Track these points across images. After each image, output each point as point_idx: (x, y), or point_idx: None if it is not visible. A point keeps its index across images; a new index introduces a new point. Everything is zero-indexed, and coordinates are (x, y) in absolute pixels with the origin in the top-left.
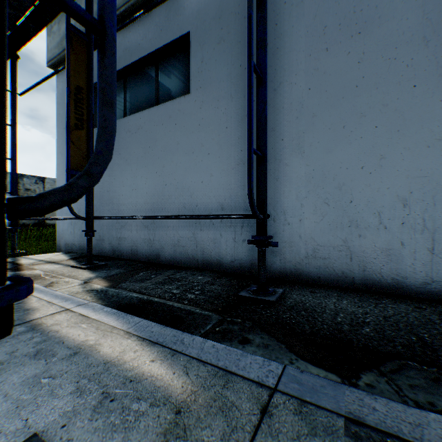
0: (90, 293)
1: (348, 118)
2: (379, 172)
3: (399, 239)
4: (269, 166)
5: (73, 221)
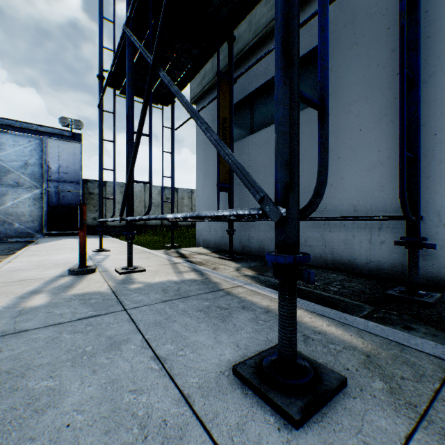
0: (247, 277)
1: None
2: None
3: None
4: None
5: (209, 222)
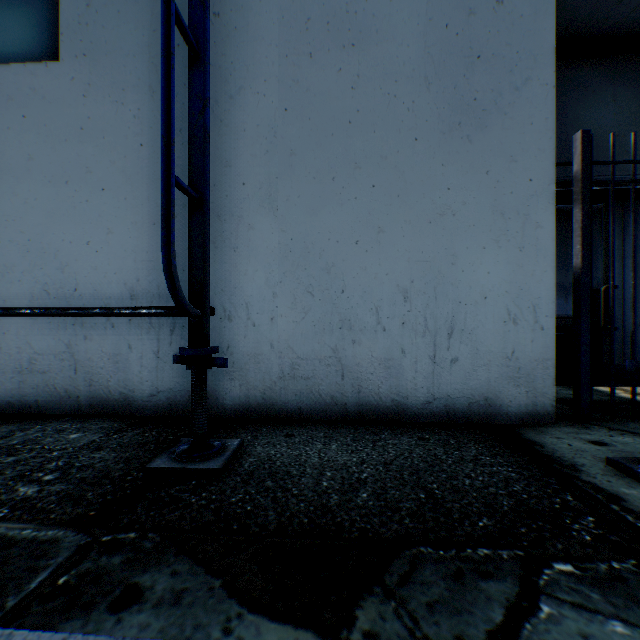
0: None
1: (339, 167)
2: (378, 251)
3: (400, 346)
4: (222, 226)
5: None
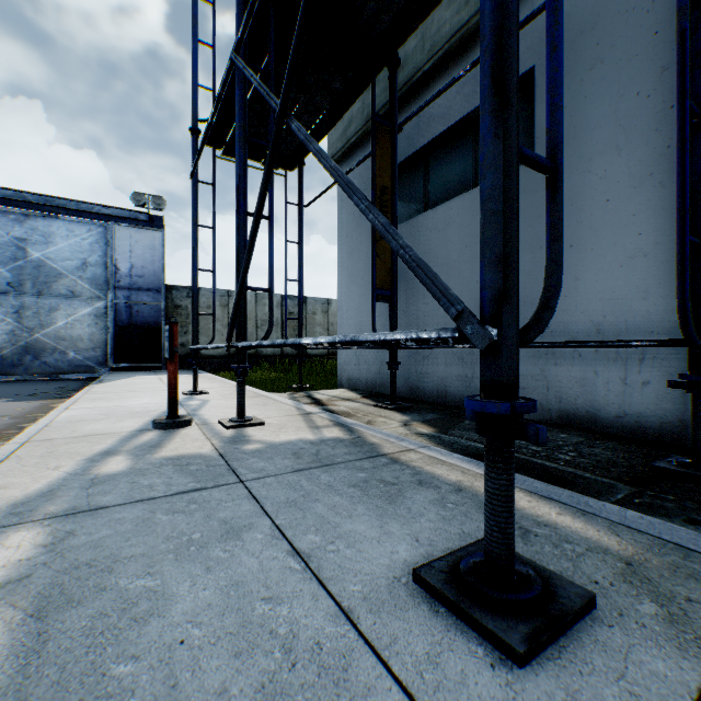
0: (421, 436)
1: None
2: None
3: None
4: None
5: (357, 351)
